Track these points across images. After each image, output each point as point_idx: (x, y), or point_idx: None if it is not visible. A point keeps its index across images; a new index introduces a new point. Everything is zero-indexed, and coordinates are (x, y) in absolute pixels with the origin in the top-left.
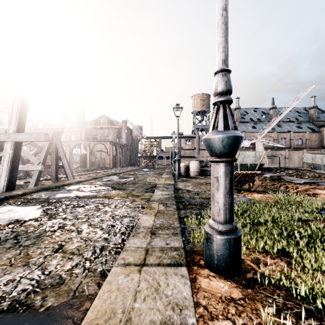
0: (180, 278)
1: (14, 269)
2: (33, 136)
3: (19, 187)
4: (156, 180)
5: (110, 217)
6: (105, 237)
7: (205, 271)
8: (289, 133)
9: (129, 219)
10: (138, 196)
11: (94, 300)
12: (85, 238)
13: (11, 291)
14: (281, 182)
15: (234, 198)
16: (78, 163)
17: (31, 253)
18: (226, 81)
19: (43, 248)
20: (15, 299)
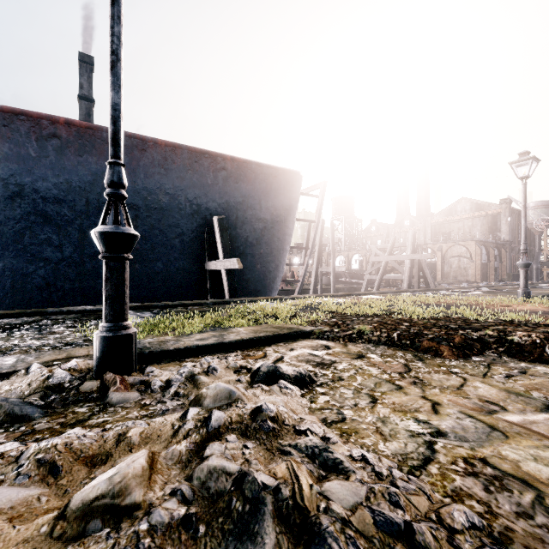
0: None
1: None
2: (422, 256)
3: None
4: None
5: None
6: None
7: None
8: None
9: None
10: None
11: None
12: None
13: None
14: None
15: None
16: None
17: None
18: (523, 247)
19: None
20: None
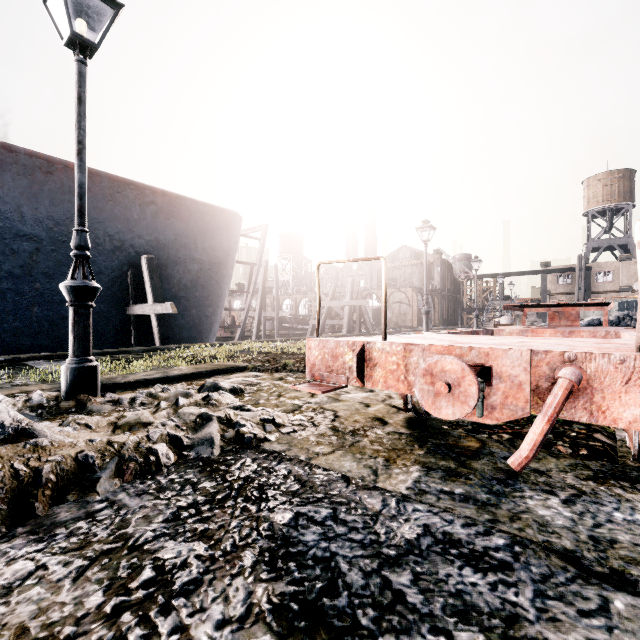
0: None
1: None
2: (359, 302)
3: None
4: None
5: None
6: None
7: None
8: None
9: None
10: None
11: None
12: None
13: None
14: None
15: None
16: (372, 320)
17: None
18: (425, 297)
19: None
20: None
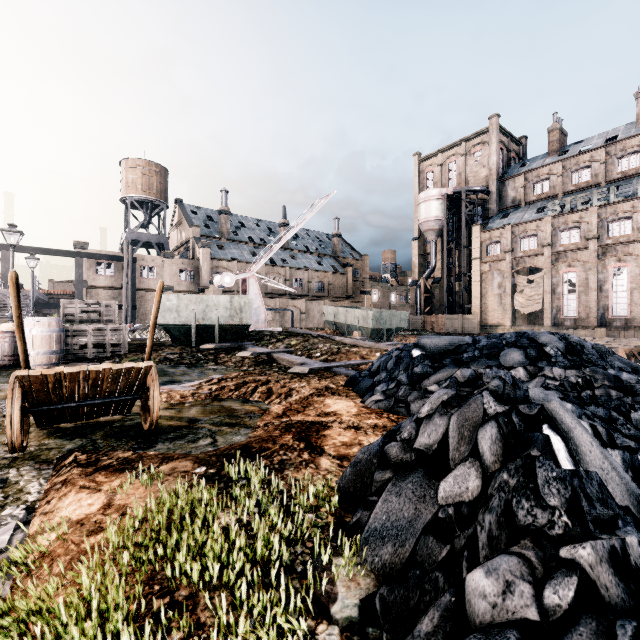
0: None
1: None
2: None
3: None
4: None
5: None
6: None
7: None
8: (307, 271)
9: None
10: None
11: None
12: None
13: None
14: (266, 371)
15: None
16: None
17: None
18: None
19: None
20: None
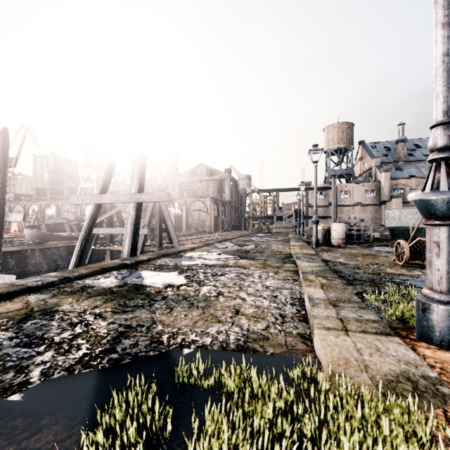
0: (397, 345)
1: (213, 324)
2: (155, 196)
3: (117, 253)
4: (286, 249)
5: (264, 287)
6: (276, 306)
7: (423, 344)
8: None
9: (288, 291)
10: (279, 267)
11: (319, 350)
12: (255, 305)
13: (228, 338)
14: None
15: (418, 275)
16: (175, 226)
17: (214, 313)
18: (449, 135)
19: (221, 310)
20: (238, 344)
